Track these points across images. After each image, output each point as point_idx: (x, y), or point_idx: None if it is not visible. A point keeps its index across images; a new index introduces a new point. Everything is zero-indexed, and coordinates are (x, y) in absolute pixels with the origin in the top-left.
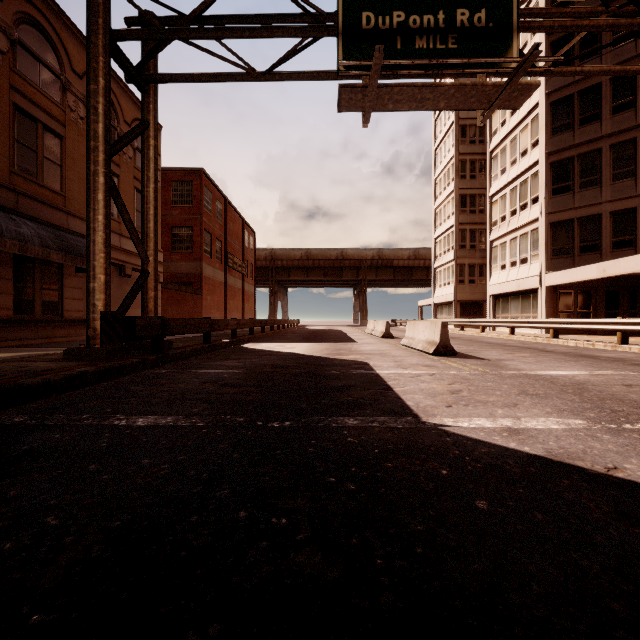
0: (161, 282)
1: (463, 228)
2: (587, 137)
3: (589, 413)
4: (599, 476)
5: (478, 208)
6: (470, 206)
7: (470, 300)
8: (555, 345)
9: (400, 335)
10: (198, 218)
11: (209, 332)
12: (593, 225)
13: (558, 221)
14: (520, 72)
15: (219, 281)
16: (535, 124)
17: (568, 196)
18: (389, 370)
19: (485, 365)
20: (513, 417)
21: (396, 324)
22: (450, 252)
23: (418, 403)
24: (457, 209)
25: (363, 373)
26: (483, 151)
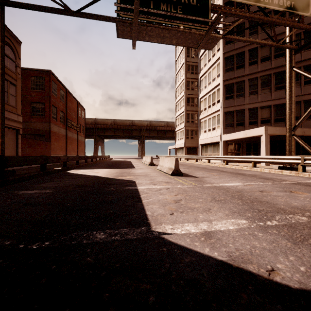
0: (21, 134)
1: (188, 113)
2: (239, 74)
3: (248, 213)
4: (265, 283)
5: (195, 104)
6: (191, 103)
7: (191, 146)
8: (227, 168)
9: (158, 163)
10: (48, 98)
11: (44, 164)
12: (241, 114)
13: (228, 111)
14: (212, 28)
15: (62, 134)
16: (218, 66)
17: (232, 100)
18: (145, 186)
19: (196, 181)
20: (208, 221)
21: (158, 157)
22: (182, 124)
23: (153, 212)
24: (185, 104)
25: (129, 189)
26: (197, 78)
